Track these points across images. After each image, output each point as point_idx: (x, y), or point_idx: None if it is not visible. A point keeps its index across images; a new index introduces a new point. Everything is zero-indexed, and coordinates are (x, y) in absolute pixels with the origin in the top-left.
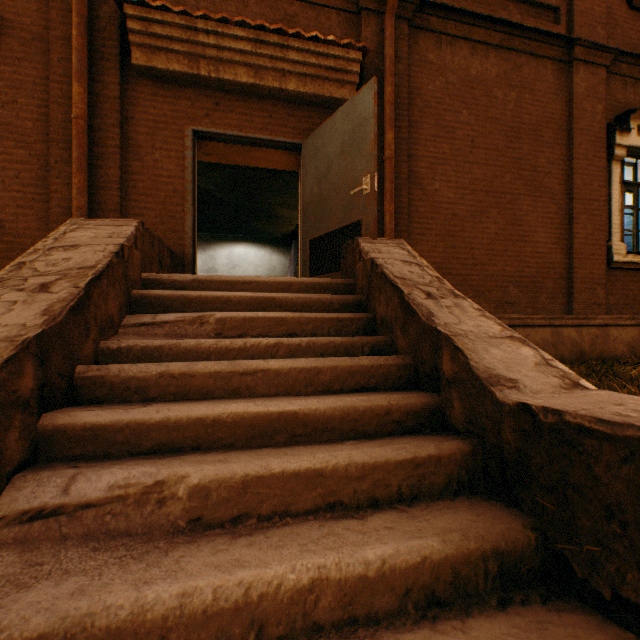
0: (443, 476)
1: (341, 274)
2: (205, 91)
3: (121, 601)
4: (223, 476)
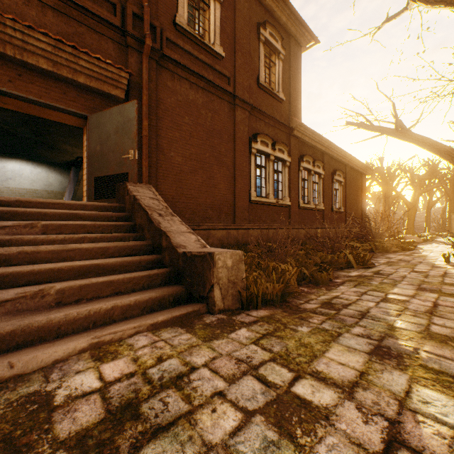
0: (160, 280)
1: (116, 200)
2: (9, 63)
3: (42, 319)
4: (71, 285)
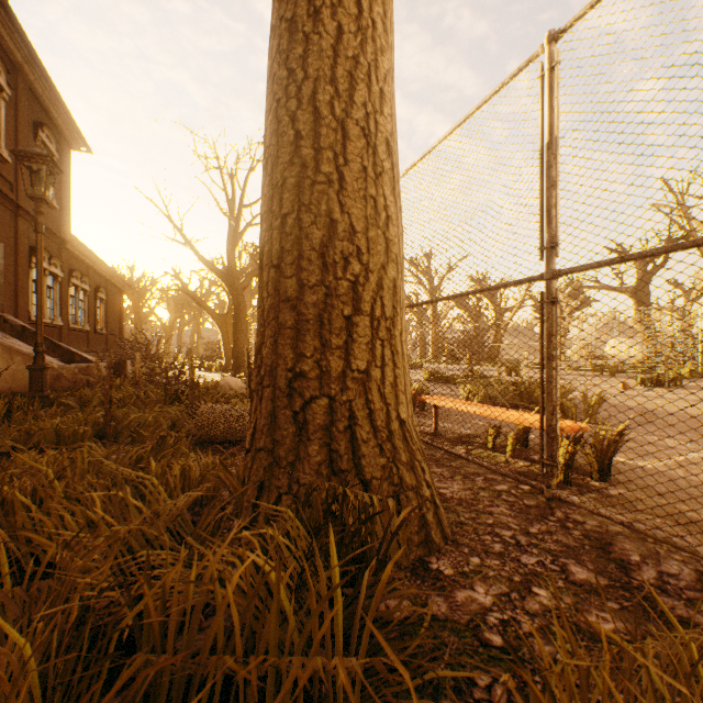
0: None
1: None
2: None
3: None
4: None
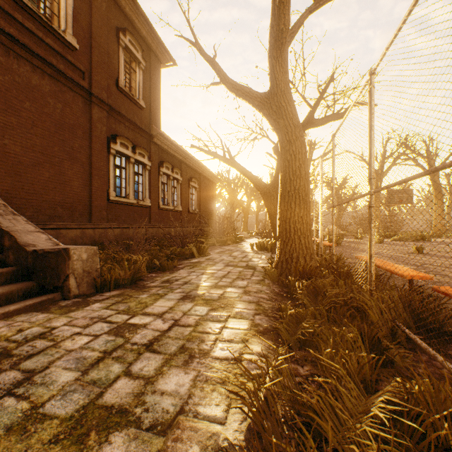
0: (5, 278)
1: None
2: None
3: None
4: None
